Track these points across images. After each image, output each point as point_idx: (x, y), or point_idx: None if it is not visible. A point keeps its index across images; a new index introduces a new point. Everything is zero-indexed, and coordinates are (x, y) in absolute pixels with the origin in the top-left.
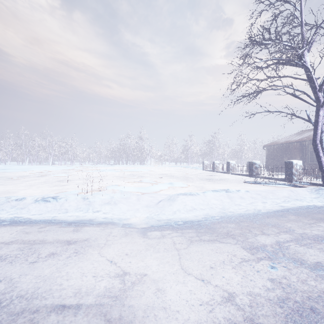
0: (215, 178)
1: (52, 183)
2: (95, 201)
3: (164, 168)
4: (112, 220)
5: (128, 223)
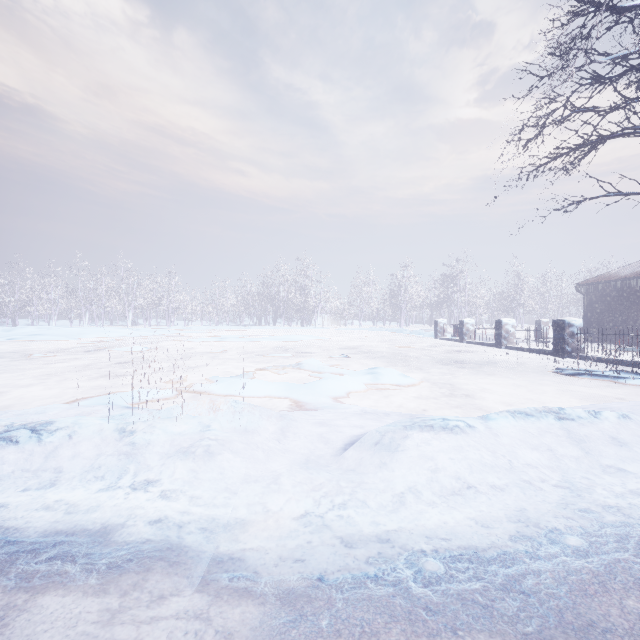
0: (473, 359)
1: (104, 367)
2: (152, 443)
3: (350, 333)
4: (177, 536)
5: (233, 550)
